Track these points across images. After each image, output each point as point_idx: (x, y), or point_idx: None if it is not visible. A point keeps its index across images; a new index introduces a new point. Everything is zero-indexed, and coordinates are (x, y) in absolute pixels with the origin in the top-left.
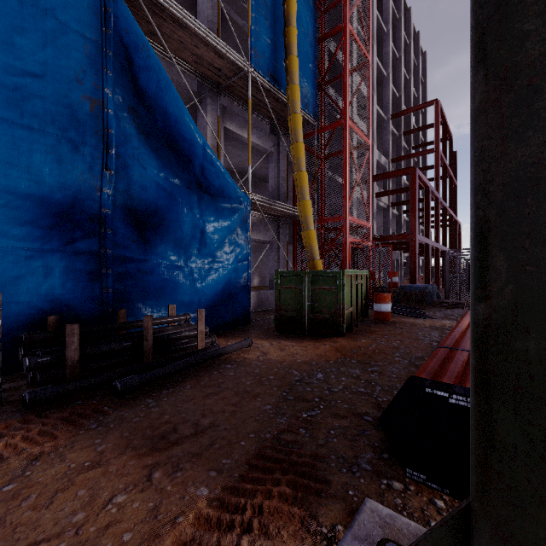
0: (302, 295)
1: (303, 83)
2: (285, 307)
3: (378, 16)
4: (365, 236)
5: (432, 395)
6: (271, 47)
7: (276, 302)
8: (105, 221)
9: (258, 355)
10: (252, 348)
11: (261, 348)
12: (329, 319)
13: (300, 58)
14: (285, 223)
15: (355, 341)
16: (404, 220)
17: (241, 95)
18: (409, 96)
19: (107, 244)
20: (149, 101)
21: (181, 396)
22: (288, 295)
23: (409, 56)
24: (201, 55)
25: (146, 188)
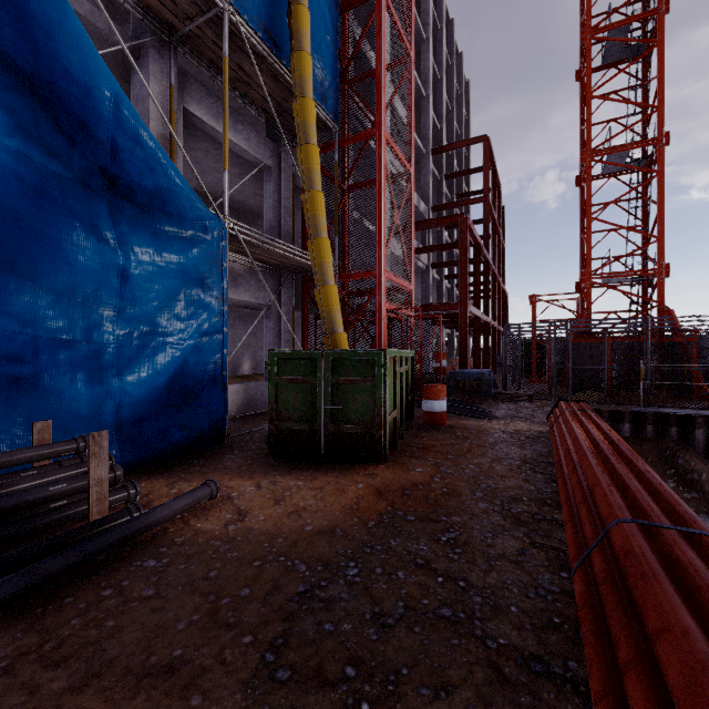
0: (316, 393)
1: (317, 61)
2: (286, 414)
3: (416, 16)
4: (405, 303)
5: None
6: None
7: (271, 405)
8: None
9: (228, 519)
10: (219, 501)
11: (236, 499)
12: (362, 433)
13: (313, 21)
14: (290, 279)
15: (406, 472)
16: (446, 287)
17: (215, 59)
18: (452, 131)
19: None
20: None
21: None
22: (292, 393)
23: (451, 81)
24: None
25: None
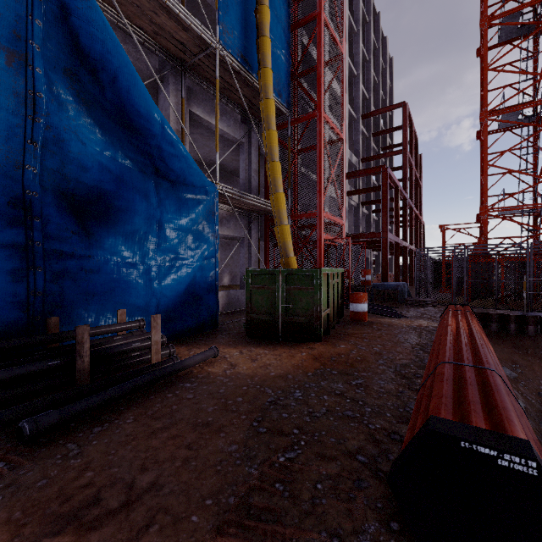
0: (275, 296)
1: (276, 69)
2: (256, 309)
3: (349, 16)
4: (339, 234)
5: (471, 452)
6: (242, 25)
7: (247, 304)
8: (31, 206)
9: (225, 368)
10: (219, 359)
11: (229, 358)
12: (305, 322)
13: (273, 42)
14: (257, 219)
15: (334, 347)
16: (373, 219)
17: (209, 77)
18: (378, 99)
19: (33, 235)
20: (92, 63)
21: (118, 435)
22: (260, 296)
23: (377, 60)
24: (162, 25)
25: (88, 169)
